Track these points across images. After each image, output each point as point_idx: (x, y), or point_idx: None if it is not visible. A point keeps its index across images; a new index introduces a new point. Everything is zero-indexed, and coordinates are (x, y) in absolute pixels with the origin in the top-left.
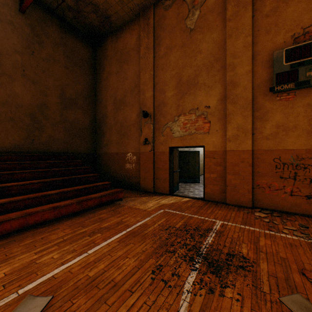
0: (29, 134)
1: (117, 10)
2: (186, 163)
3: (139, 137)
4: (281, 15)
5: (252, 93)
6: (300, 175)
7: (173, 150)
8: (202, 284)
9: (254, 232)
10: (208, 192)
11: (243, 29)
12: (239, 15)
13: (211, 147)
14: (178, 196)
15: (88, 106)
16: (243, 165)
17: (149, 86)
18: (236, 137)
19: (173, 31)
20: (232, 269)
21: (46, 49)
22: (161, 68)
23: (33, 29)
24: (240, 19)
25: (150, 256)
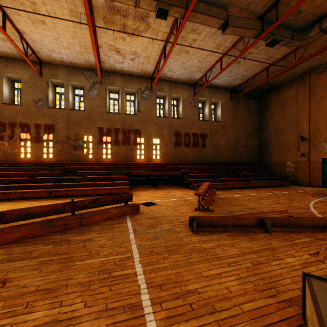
0: (233, 154)
1: (280, 81)
2: None
3: (297, 152)
4: None
5: None
6: None
7: (325, 160)
8: None
9: None
10: None
11: None
12: None
13: None
14: None
15: (257, 134)
16: None
17: (305, 121)
18: None
19: (325, 87)
20: None
21: (239, 112)
22: (314, 110)
23: (235, 105)
24: None
25: (310, 195)
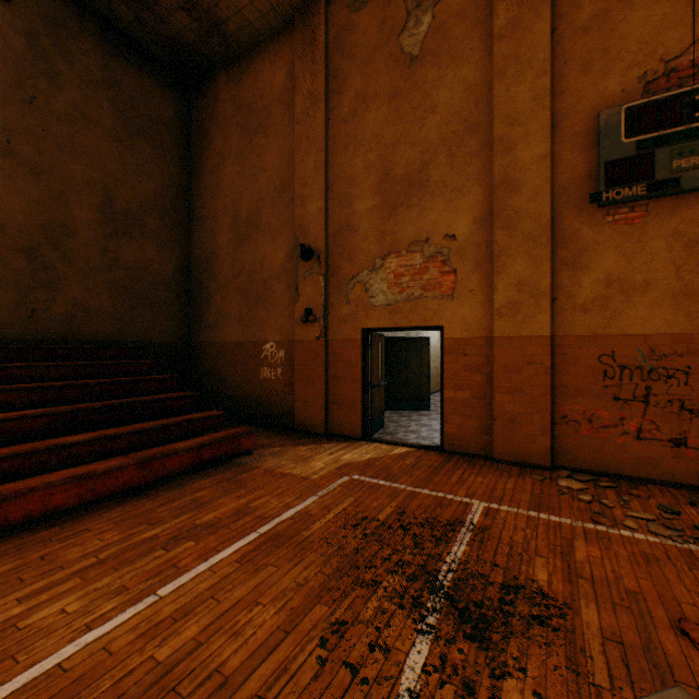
0: (21, 297)
1: (240, 8)
2: (401, 366)
3: (293, 306)
4: (615, 29)
5: (551, 207)
6: (658, 394)
7: (371, 337)
8: (444, 671)
9: (560, 528)
10: (452, 434)
11: (531, 59)
12: (522, 27)
13: (458, 329)
14: (383, 442)
15: (171, 232)
16: (530, 370)
17: (316, 186)
18: (516, 306)
19: (372, 61)
20: (517, 627)
21: (65, 92)
22: (343, 147)
23: (34, 42)
24: (525, 37)
25: (316, 597)
